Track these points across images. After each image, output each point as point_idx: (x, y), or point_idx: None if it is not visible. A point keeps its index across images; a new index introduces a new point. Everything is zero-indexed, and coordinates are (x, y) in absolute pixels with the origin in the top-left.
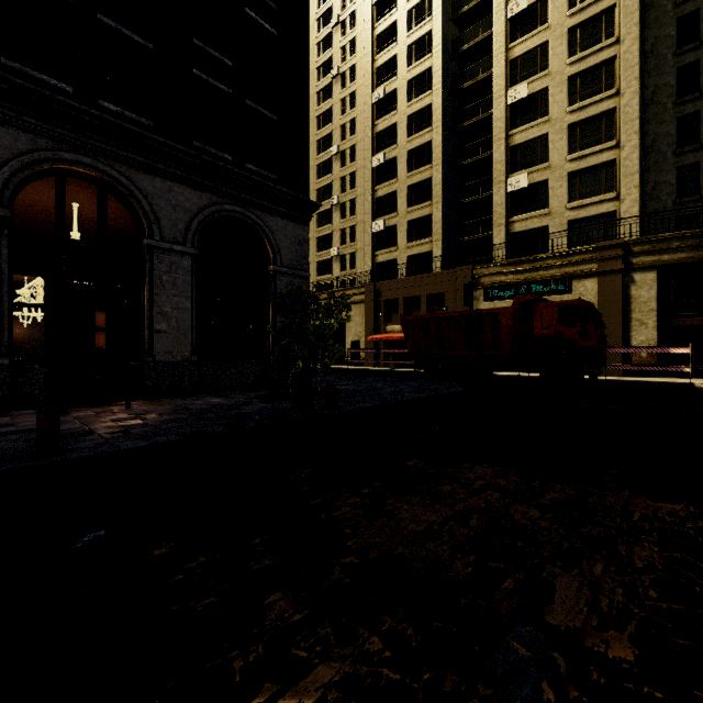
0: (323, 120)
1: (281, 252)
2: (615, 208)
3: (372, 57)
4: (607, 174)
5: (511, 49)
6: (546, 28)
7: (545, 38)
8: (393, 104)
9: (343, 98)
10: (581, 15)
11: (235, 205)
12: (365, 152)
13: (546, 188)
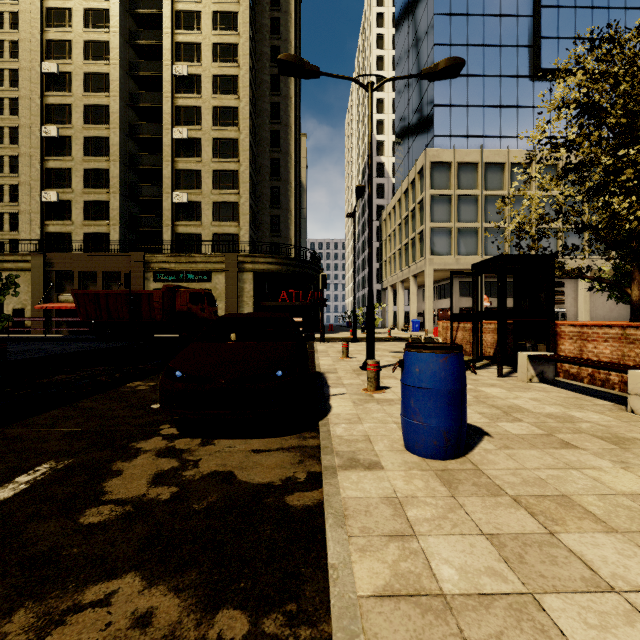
0: None
1: None
2: (238, 232)
3: (42, 26)
4: (235, 210)
5: (176, 98)
6: (200, 97)
7: (199, 104)
8: (68, 85)
9: None
10: (220, 102)
11: None
12: (32, 116)
13: (200, 207)
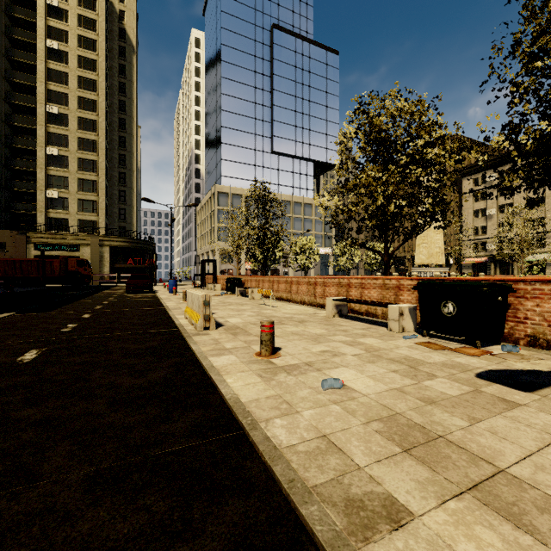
0: None
1: None
2: (97, 220)
3: None
4: (94, 205)
5: (48, 127)
6: (68, 129)
7: (67, 134)
8: None
9: None
10: (84, 135)
11: None
12: None
13: (67, 201)
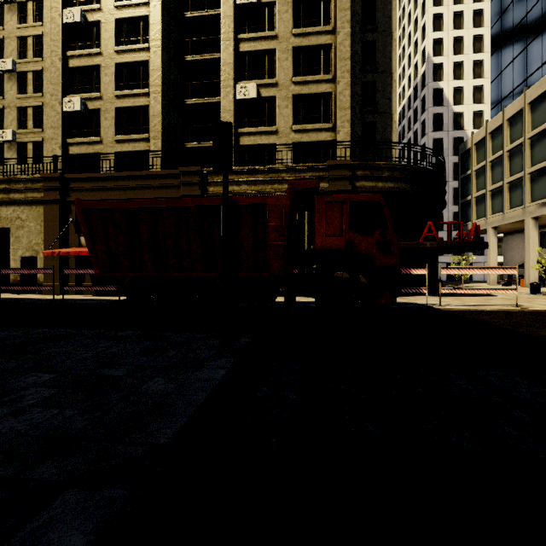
0: None
1: None
2: (332, 138)
3: None
4: (325, 105)
5: None
6: None
7: None
8: None
9: None
10: None
11: None
12: None
13: (273, 105)
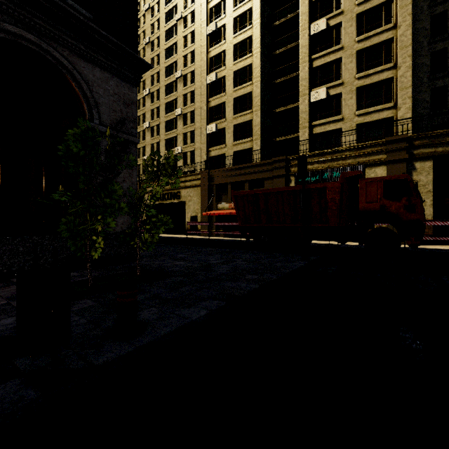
0: (170, 52)
1: (100, 108)
2: (393, 114)
3: None
4: (386, 88)
5: None
6: None
7: None
8: (223, 36)
9: (185, 35)
10: None
11: (24, 30)
12: (201, 72)
13: (339, 99)
